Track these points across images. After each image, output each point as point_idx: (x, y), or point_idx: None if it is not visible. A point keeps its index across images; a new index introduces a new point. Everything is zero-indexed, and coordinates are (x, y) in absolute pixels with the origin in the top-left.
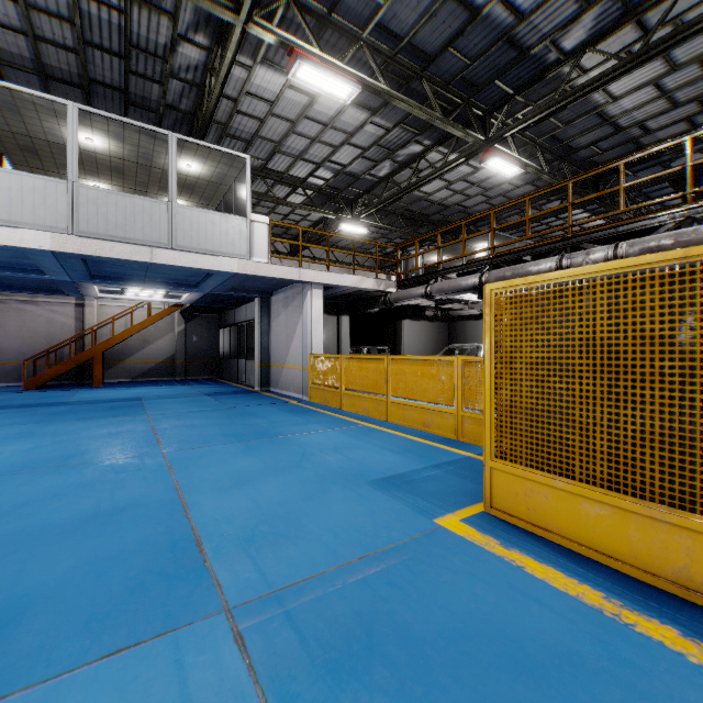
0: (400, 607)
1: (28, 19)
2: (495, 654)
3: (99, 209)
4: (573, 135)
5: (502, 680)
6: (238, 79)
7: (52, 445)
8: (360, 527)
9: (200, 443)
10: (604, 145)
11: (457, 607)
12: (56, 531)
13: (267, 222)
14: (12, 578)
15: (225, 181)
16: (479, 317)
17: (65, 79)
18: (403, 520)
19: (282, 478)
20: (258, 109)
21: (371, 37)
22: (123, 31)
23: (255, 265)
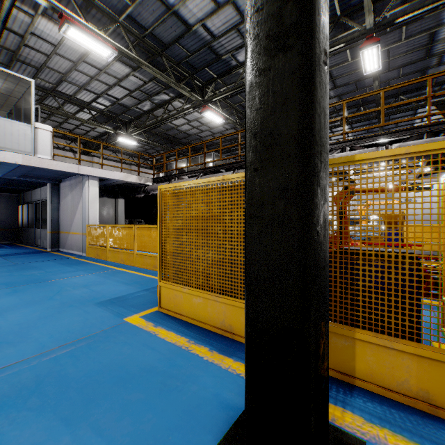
0: (69, 367)
1: None
2: (111, 377)
3: None
4: None
5: (106, 387)
6: (23, 22)
7: None
8: (72, 329)
9: None
10: None
11: (105, 360)
12: None
13: (50, 130)
14: None
15: (15, 95)
16: None
17: None
18: (104, 321)
19: (32, 308)
20: (44, 47)
21: (126, 22)
22: None
23: (39, 160)
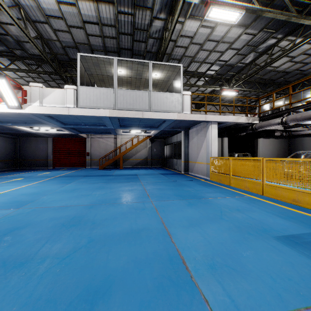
0: None
1: (101, 30)
2: None
3: (124, 98)
4: None
5: None
6: (177, 30)
7: (110, 193)
8: (289, 276)
9: (166, 198)
10: None
11: None
12: (117, 237)
13: (190, 94)
14: (104, 261)
15: (170, 79)
16: None
17: (112, 51)
18: None
19: (215, 225)
20: (185, 42)
21: None
22: (132, 23)
23: (184, 115)
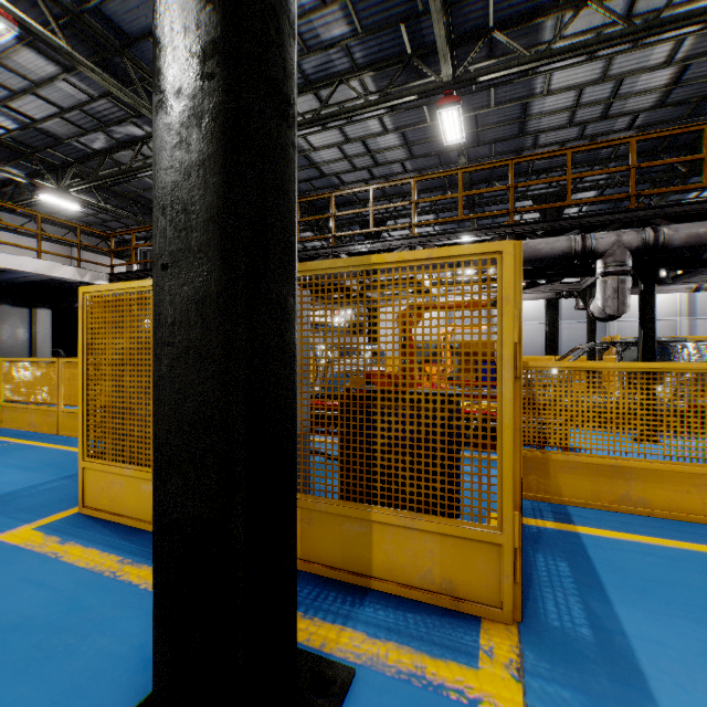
0: None
1: None
2: None
3: None
4: None
5: None
6: None
7: None
8: None
9: None
10: (317, 184)
11: None
12: None
13: None
14: None
15: None
16: None
17: None
18: None
19: None
20: None
21: None
22: None
23: None
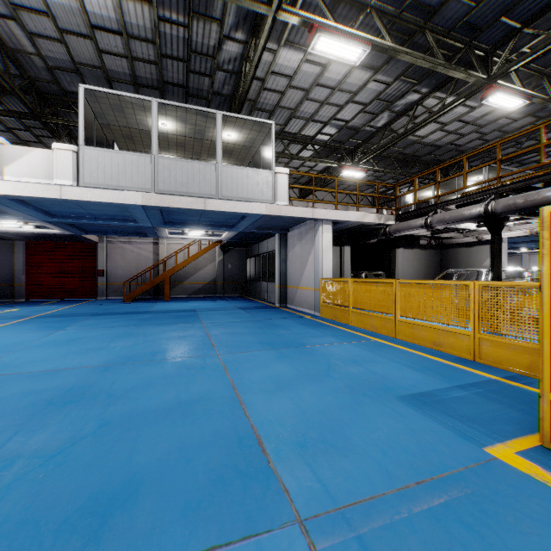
0: None
1: (127, 45)
2: None
3: (171, 173)
4: None
5: None
6: (266, 62)
7: (143, 343)
8: (405, 446)
9: (243, 348)
10: None
11: None
12: (153, 415)
13: (287, 172)
14: (127, 453)
15: (255, 144)
16: (471, 245)
17: (149, 85)
18: (448, 444)
19: (316, 386)
20: (280, 84)
21: (379, 3)
22: (186, 41)
23: (278, 207)
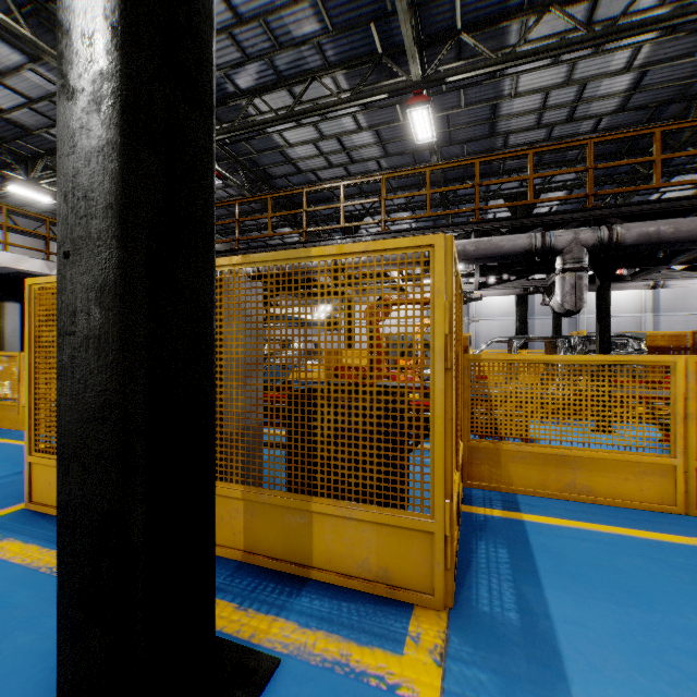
0: None
1: None
2: None
3: None
4: (268, 164)
5: None
6: None
7: None
8: None
9: None
10: (294, 180)
11: None
12: None
13: None
14: None
15: None
16: None
17: None
18: None
19: None
20: None
21: None
22: None
23: None
